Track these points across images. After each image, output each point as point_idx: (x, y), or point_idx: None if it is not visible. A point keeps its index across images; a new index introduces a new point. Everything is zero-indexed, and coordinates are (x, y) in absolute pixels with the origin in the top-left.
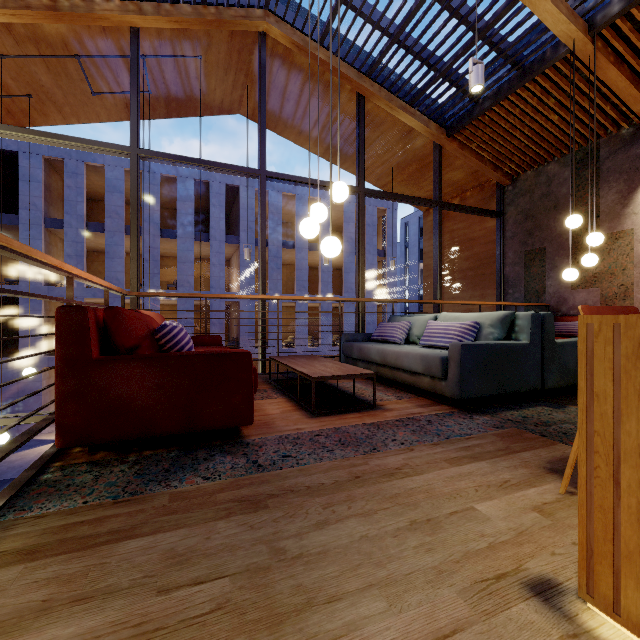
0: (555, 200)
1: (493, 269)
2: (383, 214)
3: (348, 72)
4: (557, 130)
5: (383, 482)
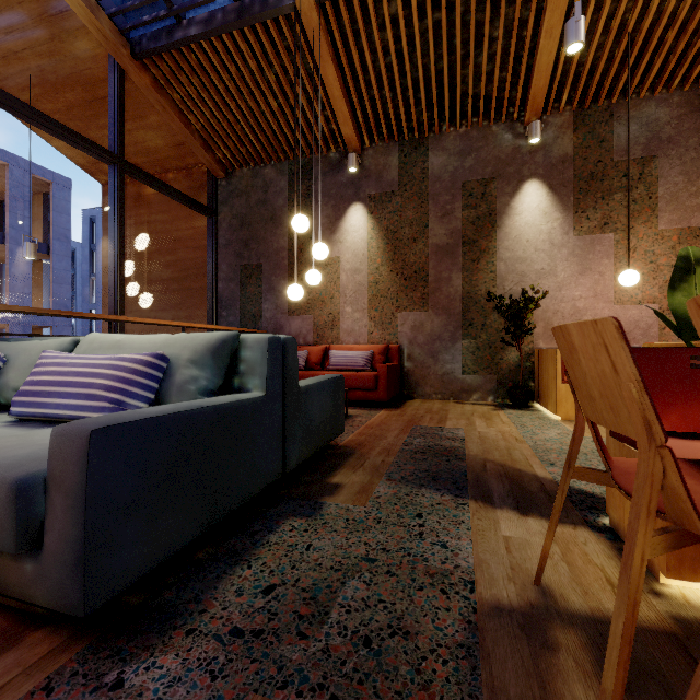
0: (272, 210)
1: (204, 283)
2: (46, 189)
3: None
4: (276, 124)
5: None
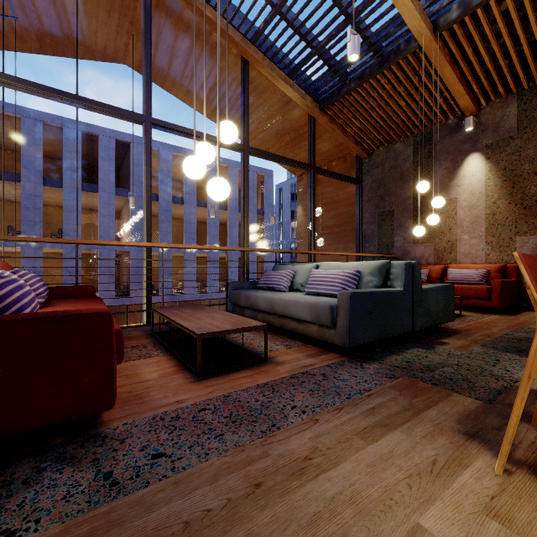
0: (401, 172)
1: (354, 226)
2: (262, 179)
3: (234, 35)
4: (404, 115)
5: (293, 490)
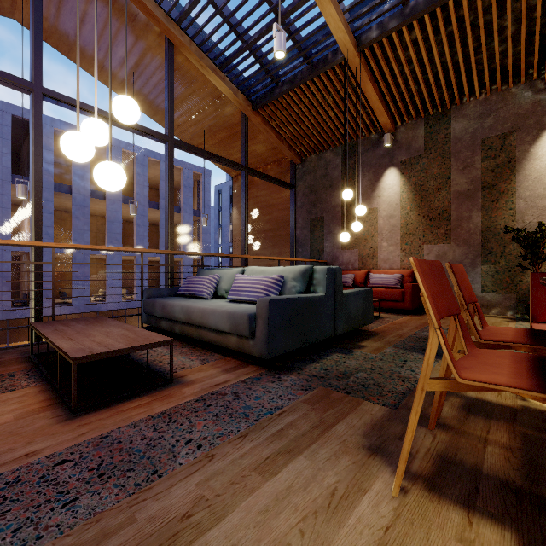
0: (331, 180)
1: (288, 231)
2: (199, 178)
3: (155, 10)
4: (333, 125)
5: None
